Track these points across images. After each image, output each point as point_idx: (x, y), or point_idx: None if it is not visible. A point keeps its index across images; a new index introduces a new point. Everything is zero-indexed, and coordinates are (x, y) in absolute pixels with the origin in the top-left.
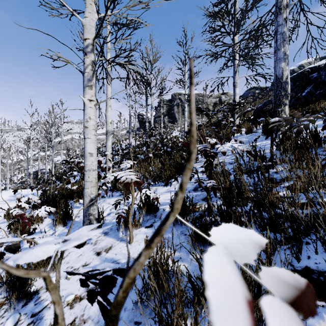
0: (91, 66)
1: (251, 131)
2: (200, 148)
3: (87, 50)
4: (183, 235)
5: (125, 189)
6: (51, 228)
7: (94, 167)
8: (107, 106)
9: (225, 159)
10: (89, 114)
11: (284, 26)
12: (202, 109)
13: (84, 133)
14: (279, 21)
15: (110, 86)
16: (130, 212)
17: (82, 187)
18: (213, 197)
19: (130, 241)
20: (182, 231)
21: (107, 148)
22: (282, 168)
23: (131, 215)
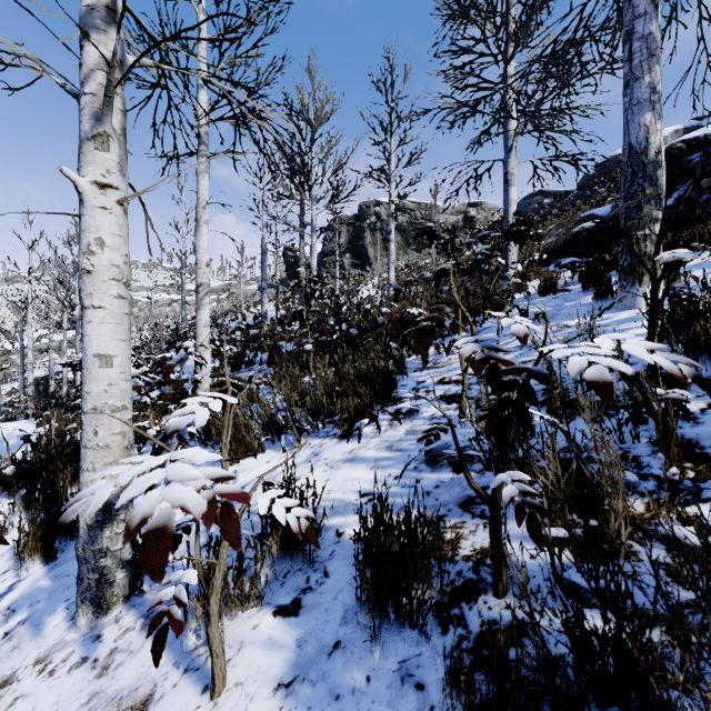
0: (105, 77)
1: (555, 289)
2: (473, 352)
3: (93, 23)
4: (409, 689)
5: (232, 445)
6: (13, 566)
7: (118, 401)
8: (198, 223)
9: None
10: (99, 231)
11: (651, 18)
12: (437, 233)
13: (81, 290)
14: (639, 5)
15: (206, 172)
16: (215, 580)
17: None
18: None
19: (214, 687)
20: (404, 662)
21: (199, 329)
22: (699, 402)
23: (219, 590)
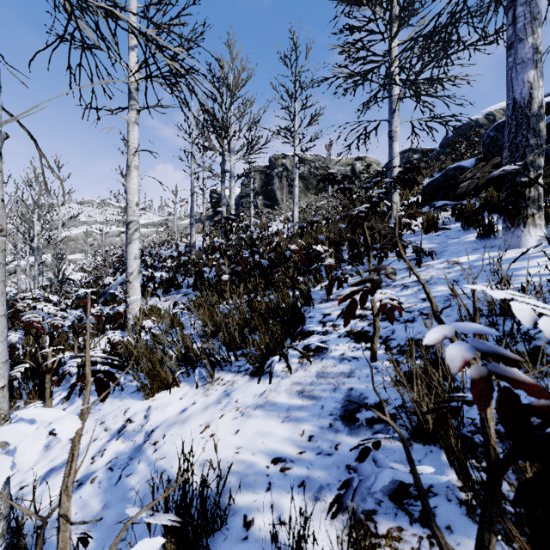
0: None
1: (437, 227)
2: (464, 361)
3: None
4: None
5: (147, 379)
6: None
7: None
8: (128, 168)
9: (403, 298)
10: None
11: None
12: (338, 179)
13: None
14: None
15: (136, 123)
16: None
17: (43, 366)
18: (436, 492)
19: None
20: None
21: (129, 261)
22: None
23: None
